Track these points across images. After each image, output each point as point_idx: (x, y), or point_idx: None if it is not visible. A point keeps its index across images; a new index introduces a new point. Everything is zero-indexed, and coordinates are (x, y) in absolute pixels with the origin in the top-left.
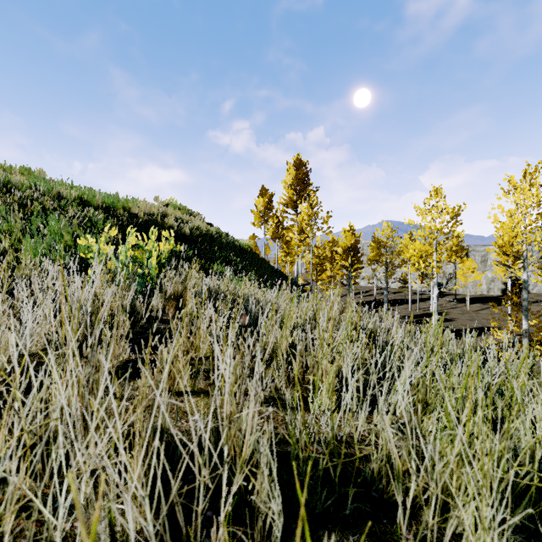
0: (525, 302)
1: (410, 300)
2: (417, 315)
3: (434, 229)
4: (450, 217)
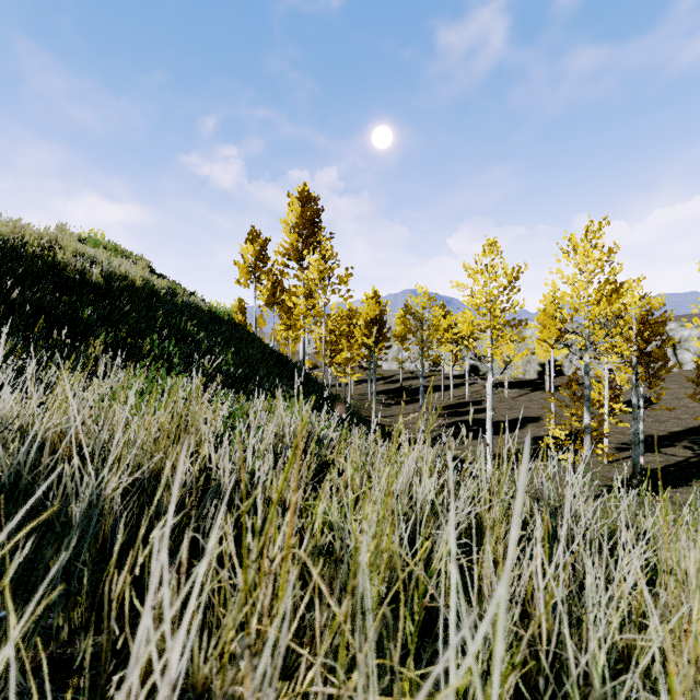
0: (587, 391)
1: (443, 386)
2: (452, 405)
3: (490, 295)
4: (508, 281)
